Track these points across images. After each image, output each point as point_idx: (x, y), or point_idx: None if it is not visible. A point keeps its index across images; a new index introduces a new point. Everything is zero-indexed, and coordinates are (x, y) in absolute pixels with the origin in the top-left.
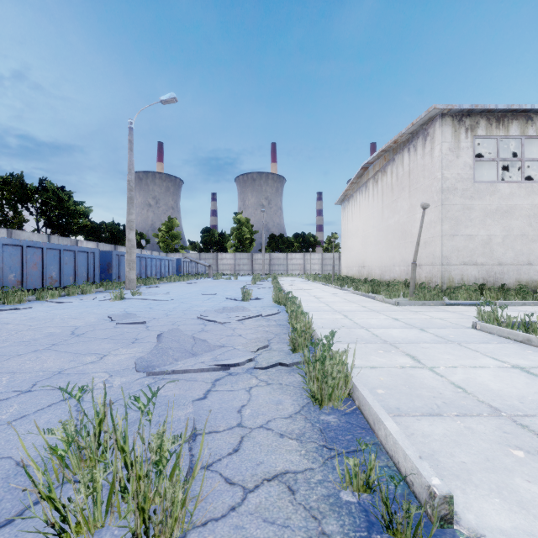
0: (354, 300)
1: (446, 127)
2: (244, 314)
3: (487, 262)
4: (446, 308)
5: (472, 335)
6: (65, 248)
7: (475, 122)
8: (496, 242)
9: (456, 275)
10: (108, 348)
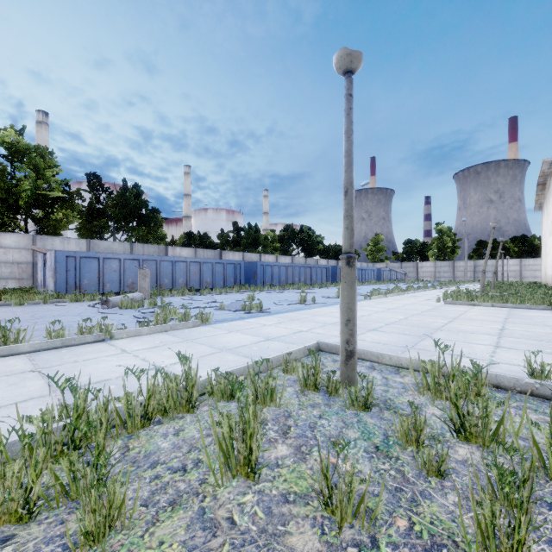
0: None
1: None
2: None
3: None
4: None
5: None
6: (318, 266)
7: None
8: None
9: None
10: None
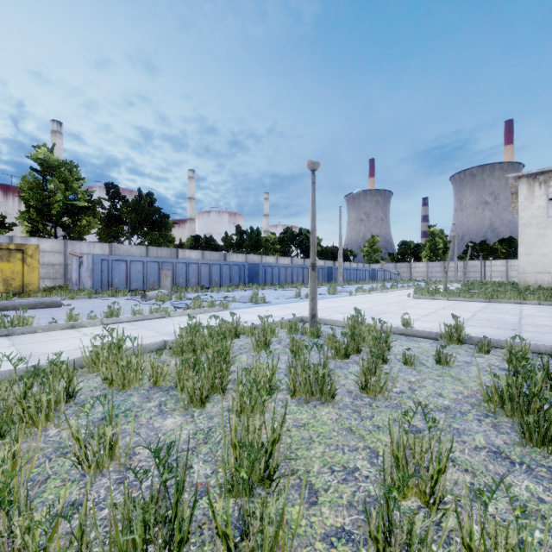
0: None
1: (522, 184)
2: None
3: None
4: None
5: None
6: None
7: (548, 177)
8: None
9: (531, 280)
10: None
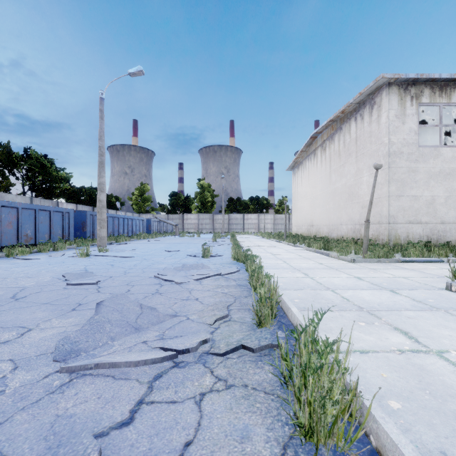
0: (309, 257)
1: (393, 95)
2: (203, 273)
3: (431, 221)
4: (402, 265)
5: (453, 299)
6: (41, 208)
7: (419, 90)
8: (439, 202)
9: (402, 233)
10: (39, 318)
